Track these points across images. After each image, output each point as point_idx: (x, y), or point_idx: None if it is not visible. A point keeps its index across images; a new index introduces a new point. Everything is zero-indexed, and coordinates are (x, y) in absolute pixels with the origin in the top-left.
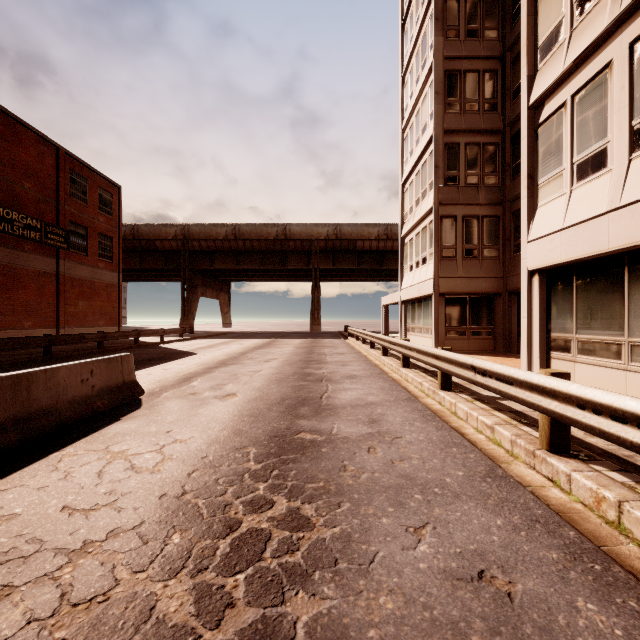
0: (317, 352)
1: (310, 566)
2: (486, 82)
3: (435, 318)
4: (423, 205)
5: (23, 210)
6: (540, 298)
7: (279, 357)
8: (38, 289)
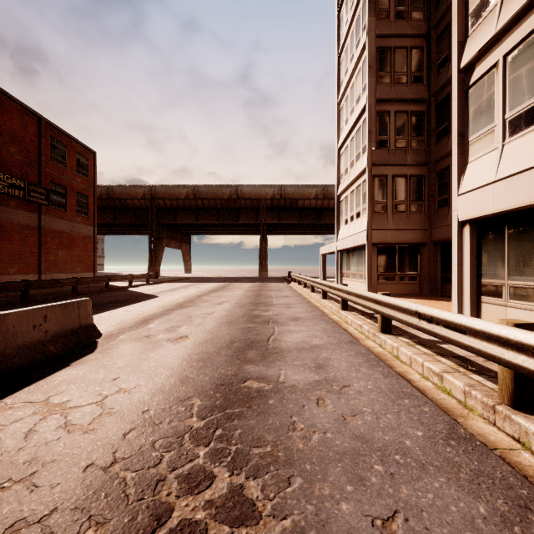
0: (264, 295)
1: None
2: (413, 57)
3: (368, 265)
4: (357, 166)
5: (8, 171)
6: (471, 247)
7: (231, 300)
8: (22, 240)
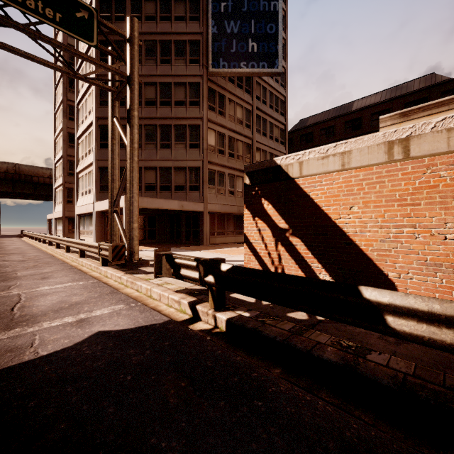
0: None
1: (1, 252)
2: None
3: (63, 226)
4: (61, 179)
5: None
6: (78, 221)
7: None
8: None
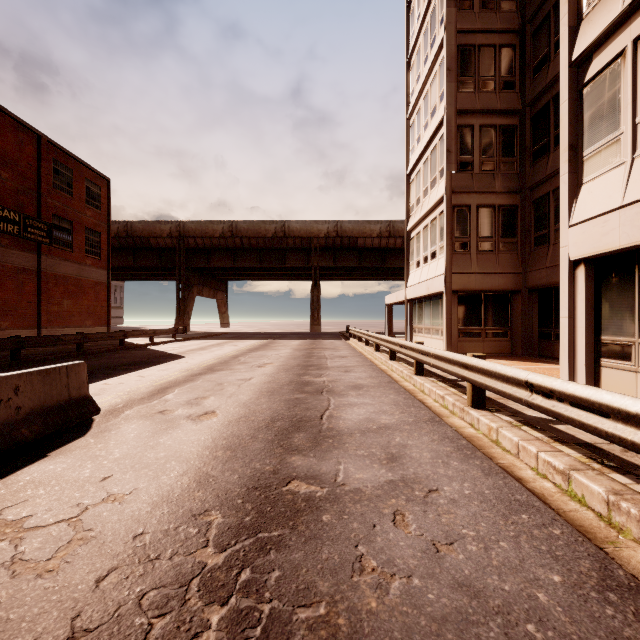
0: (317, 355)
1: None
2: (503, 58)
3: (447, 318)
4: (432, 195)
5: None
6: (587, 293)
7: (274, 361)
8: (17, 287)
